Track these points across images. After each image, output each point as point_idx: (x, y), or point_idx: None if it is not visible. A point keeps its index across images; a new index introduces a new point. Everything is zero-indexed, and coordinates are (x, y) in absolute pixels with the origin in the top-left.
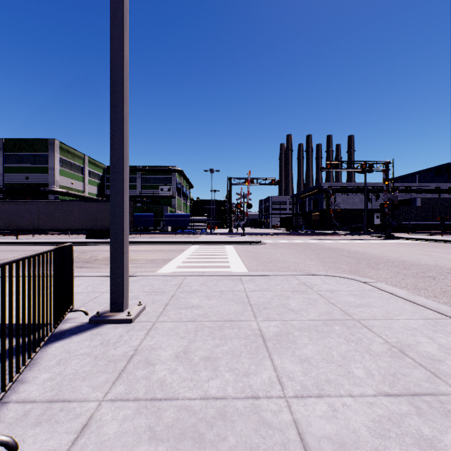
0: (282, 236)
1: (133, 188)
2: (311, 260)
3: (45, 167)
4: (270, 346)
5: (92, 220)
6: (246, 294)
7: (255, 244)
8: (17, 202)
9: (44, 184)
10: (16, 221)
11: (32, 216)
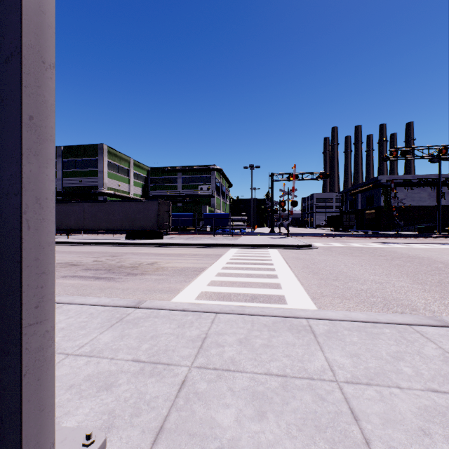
0: (333, 238)
1: (174, 188)
2: (397, 277)
3: (95, 170)
4: None
5: (131, 221)
6: (343, 395)
7: (304, 248)
8: (66, 203)
9: (94, 187)
10: (65, 221)
11: (79, 217)
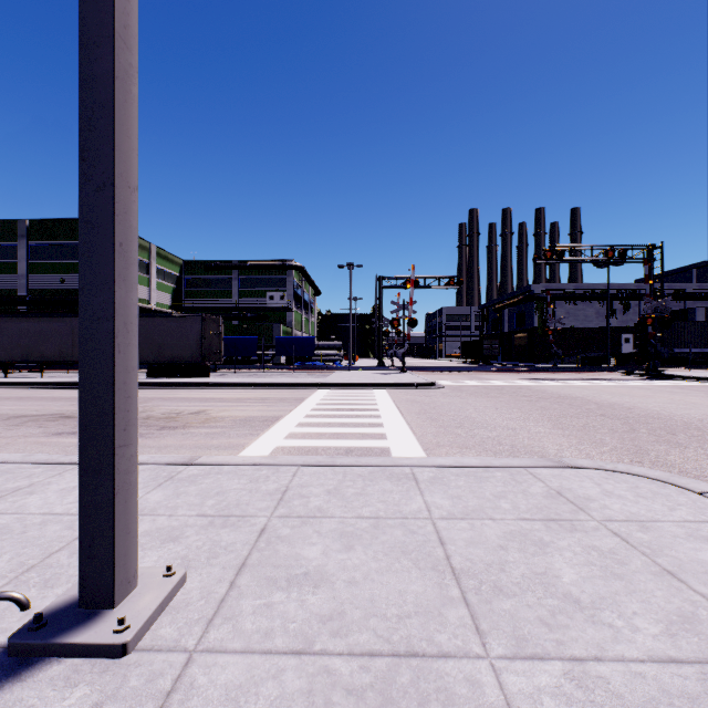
0: (467, 373)
1: (226, 296)
2: (536, 422)
3: None
4: None
5: (156, 348)
6: (435, 528)
7: (425, 387)
8: (39, 318)
9: None
10: (38, 349)
11: (63, 341)
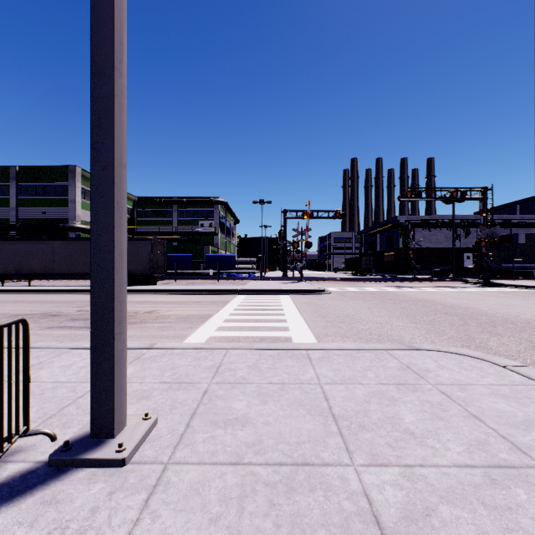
0: (349, 282)
1: (168, 224)
2: (397, 318)
3: (65, 199)
4: None
5: None
6: (322, 390)
7: (317, 293)
8: (28, 241)
9: (63, 220)
10: (27, 264)
11: (46, 258)
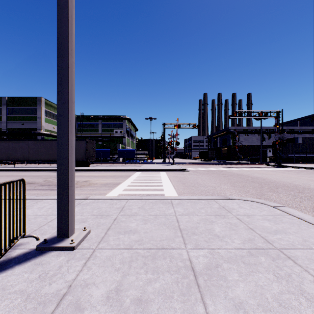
0: (201, 165)
1: (96, 131)
2: (224, 184)
3: (35, 116)
4: (201, 283)
5: None
6: (176, 218)
7: (182, 171)
8: (14, 141)
9: (34, 129)
10: (13, 154)
11: (24, 151)
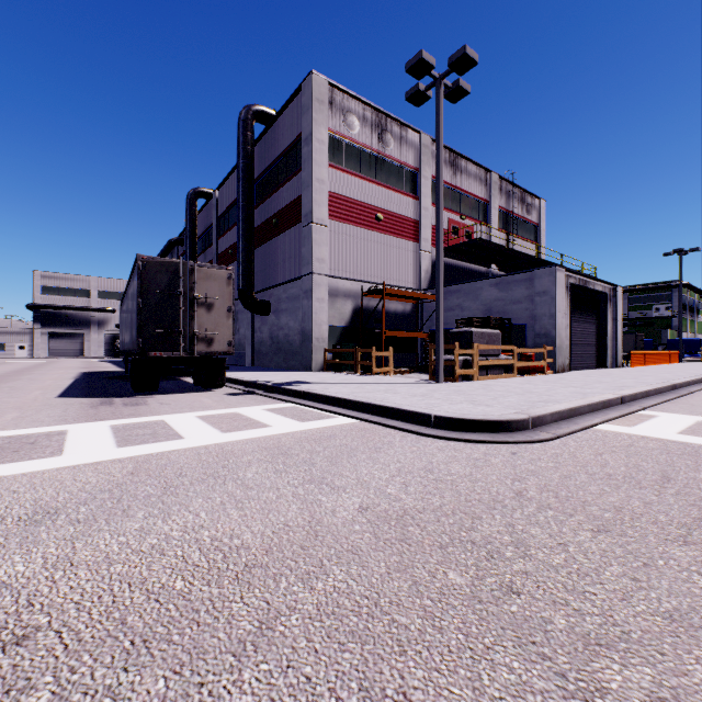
0: None
1: None
2: None
3: None
4: None
5: None
6: None
7: None
8: None
9: None
10: None
11: None
